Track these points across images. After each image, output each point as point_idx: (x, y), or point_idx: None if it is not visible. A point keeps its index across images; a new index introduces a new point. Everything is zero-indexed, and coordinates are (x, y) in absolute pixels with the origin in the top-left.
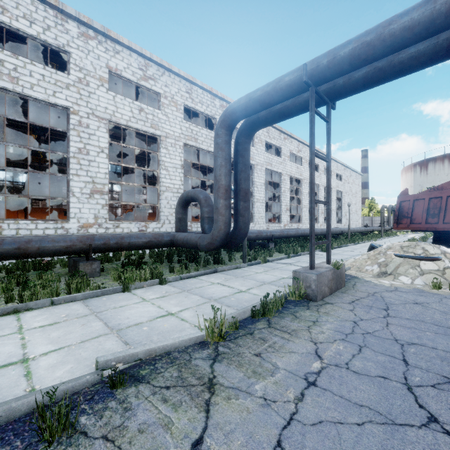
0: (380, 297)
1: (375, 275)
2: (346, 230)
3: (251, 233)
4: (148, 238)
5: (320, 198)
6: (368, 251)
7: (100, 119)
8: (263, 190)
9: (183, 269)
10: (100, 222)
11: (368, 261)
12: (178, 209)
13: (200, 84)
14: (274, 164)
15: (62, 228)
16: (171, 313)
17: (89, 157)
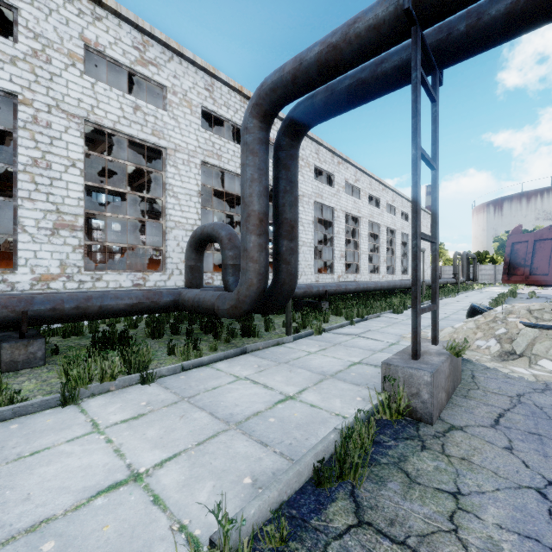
0: (537, 408)
1: (496, 357)
2: None
3: (297, 288)
4: (134, 297)
5: (383, 242)
6: (468, 315)
7: (69, 115)
8: (311, 229)
9: (191, 350)
10: (69, 272)
11: (477, 332)
12: (189, 253)
13: (224, 78)
14: (325, 196)
15: (4, 282)
16: (135, 476)
17: (51, 173)
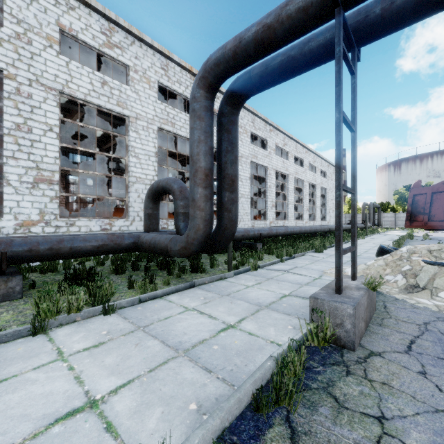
0: (442, 335)
1: (403, 290)
2: (334, 228)
3: (237, 231)
4: (100, 240)
5: (306, 195)
6: (377, 254)
7: (47, 88)
8: (248, 184)
9: (147, 284)
10: (47, 219)
11: (386, 268)
12: (147, 203)
13: (177, 60)
14: (260, 157)
15: None
16: (91, 402)
17: (32, 136)
